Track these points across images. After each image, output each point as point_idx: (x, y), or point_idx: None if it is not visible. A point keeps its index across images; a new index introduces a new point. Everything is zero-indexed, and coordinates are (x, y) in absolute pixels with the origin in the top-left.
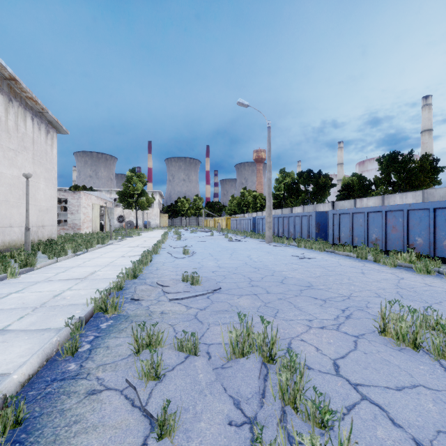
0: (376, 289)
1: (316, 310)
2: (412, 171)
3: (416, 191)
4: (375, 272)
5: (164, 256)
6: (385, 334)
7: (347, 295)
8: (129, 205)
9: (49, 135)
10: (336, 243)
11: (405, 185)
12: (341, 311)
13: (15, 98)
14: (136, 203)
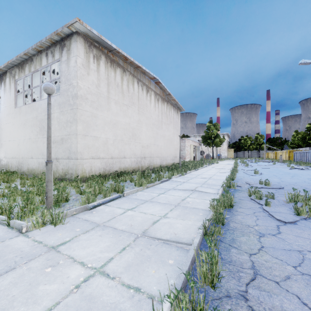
0: None
1: None
2: None
3: None
4: None
5: (241, 174)
6: None
7: None
8: (208, 144)
9: (177, 113)
10: None
11: None
12: None
13: (168, 101)
14: (212, 143)
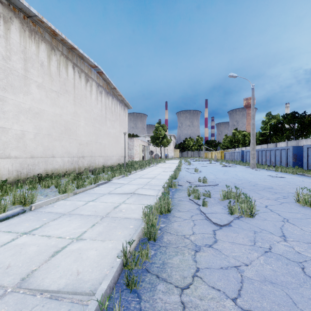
0: None
1: (268, 195)
2: None
3: None
4: None
5: (184, 172)
6: (299, 202)
7: (292, 192)
8: (156, 144)
9: (125, 111)
10: (310, 169)
11: None
12: (282, 196)
13: (114, 96)
14: (160, 143)
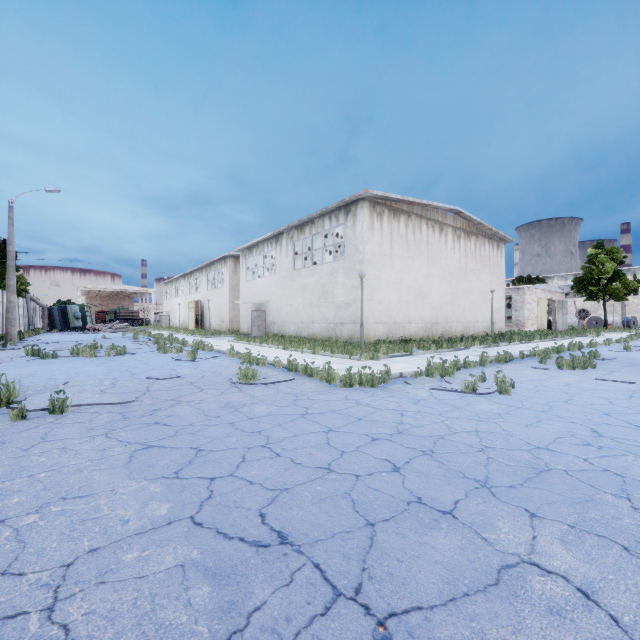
0: None
1: None
2: None
3: None
4: None
5: (598, 349)
6: None
7: None
8: (591, 295)
9: (499, 248)
10: None
11: None
12: None
13: (479, 234)
14: (603, 292)
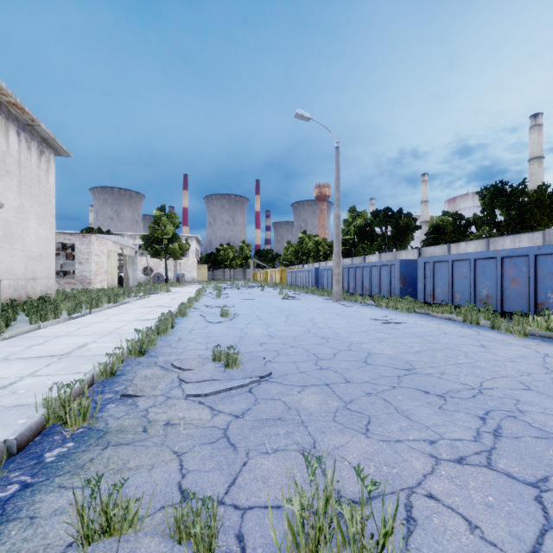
0: (517, 375)
1: (435, 418)
2: (526, 207)
3: (533, 233)
4: (501, 345)
5: (193, 320)
6: None
7: (476, 385)
8: (157, 253)
9: (44, 157)
10: (428, 302)
11: (517, 224)
12: (479, 419)
13: None
14: (165, 251)
